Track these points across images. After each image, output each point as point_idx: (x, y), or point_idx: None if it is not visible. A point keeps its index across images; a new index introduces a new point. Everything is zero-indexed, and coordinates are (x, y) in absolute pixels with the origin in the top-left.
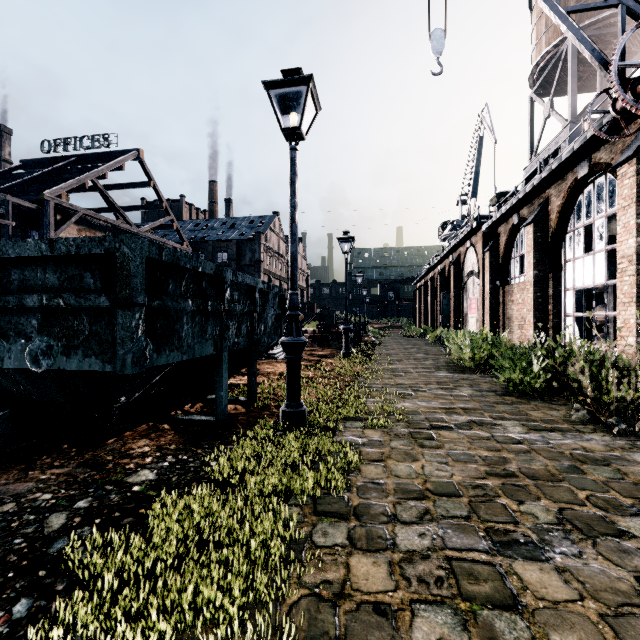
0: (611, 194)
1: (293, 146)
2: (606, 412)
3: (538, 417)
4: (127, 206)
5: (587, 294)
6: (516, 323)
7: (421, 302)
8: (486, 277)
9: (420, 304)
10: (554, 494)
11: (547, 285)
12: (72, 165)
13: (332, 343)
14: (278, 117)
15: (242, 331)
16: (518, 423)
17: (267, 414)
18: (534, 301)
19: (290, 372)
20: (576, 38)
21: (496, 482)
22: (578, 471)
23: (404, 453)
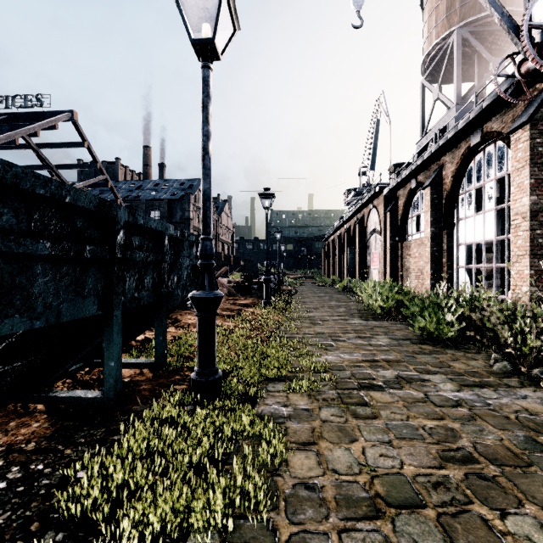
0: (500, 160)
1: (206, 63)
2: (525, 362)
3: (461, 369)
4: (61, 164)
5: (476, 248)
6: (413, 274)
7: (330, 256)
8: (387, 234)
9: (329, 258)
10: (534, 492)
11: (442, 241)
12: (4, 123)
13: (254, 292)
14: (187, 25)
15: (146, 284)
16: (446, 377)
17: (177, 379)
18: (431, 254)
19: (202, 333)
20: (487, 1)
21: (458, 474)
22: (539, 447)
23: (338, 429)
